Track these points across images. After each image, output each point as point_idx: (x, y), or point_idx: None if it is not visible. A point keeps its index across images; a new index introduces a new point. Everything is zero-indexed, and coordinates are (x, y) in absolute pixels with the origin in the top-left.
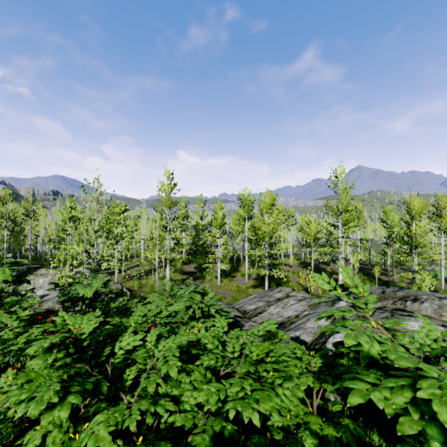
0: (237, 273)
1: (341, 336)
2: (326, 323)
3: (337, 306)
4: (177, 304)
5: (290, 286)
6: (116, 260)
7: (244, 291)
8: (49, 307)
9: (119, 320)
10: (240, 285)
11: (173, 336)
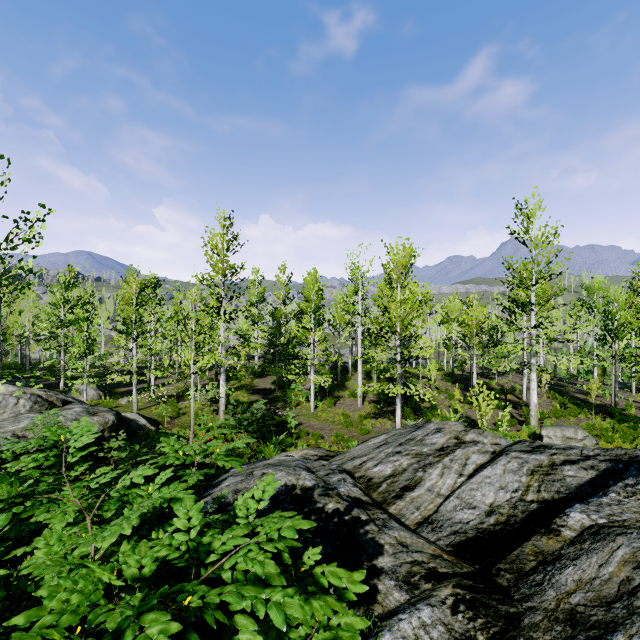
0: (343, 391)
1: None
2: None
3: None
4: None
5: (437, 414)
6: (134, 369)
7: (356, 424)
8: None
9: None
10: (349, 412)
11: None
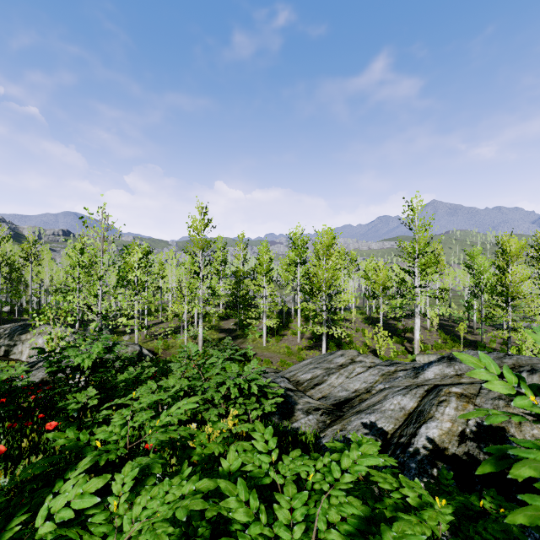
0: (287, 331)
1: (437, 426)
2: (411, 403)
3: (423, 378)
4: (188, 401)
5: (353, 347)
6: (137, 315)
7: (295, 354)
8: (45, 376)
9: (73, 435)
10: (291, 346)
11: (166, 484)
